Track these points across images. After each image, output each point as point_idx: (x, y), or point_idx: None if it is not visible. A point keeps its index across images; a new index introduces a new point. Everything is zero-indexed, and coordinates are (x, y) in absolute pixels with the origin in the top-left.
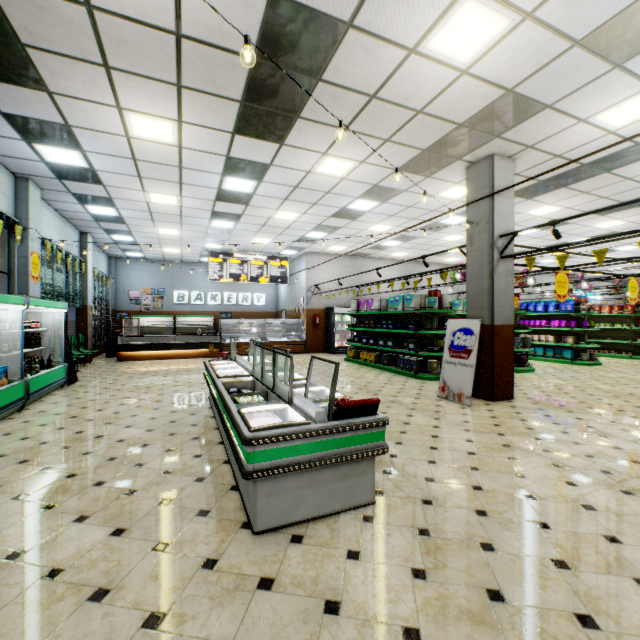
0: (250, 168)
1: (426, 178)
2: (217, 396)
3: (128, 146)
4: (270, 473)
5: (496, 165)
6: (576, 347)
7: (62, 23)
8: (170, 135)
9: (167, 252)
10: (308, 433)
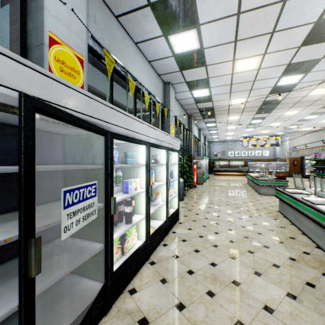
0: (260, 118)
1: None
2: (251, 179)
3: (226, 121)
4: (262, 185)
5: None
6: None
7: (223, 112)
8: (237, 118)
9: (227, 138)
10: (269, 180)
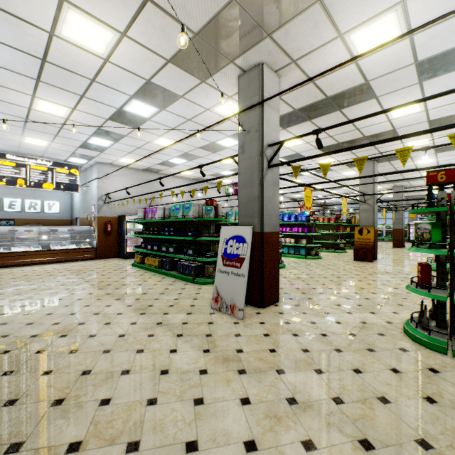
0: None
1: (201, 83)
2: None
3: None
4: None
5: (265, 75)
6: (308, 246)
7: None
8: None
9: None
10: None
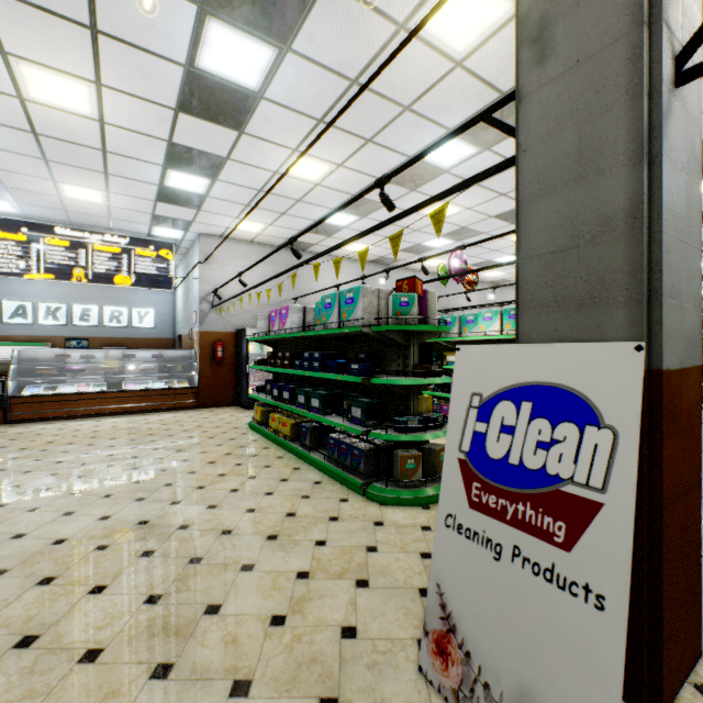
0: None
1: None
2: None
3: None
4: None
5: None
6: None
7: None
8: None
9: None
10: None
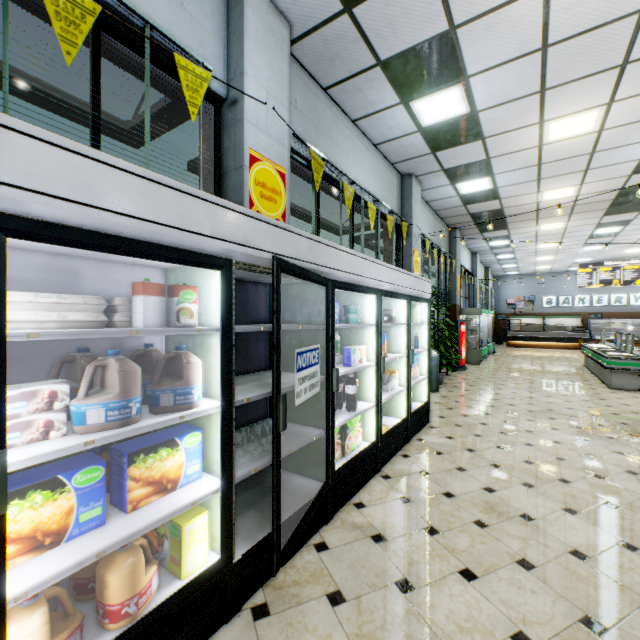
0: (616, 223)
1: None
2: (592, 355)
3: (534, 233)
4: (616, 369)
5: None
6: None
7: (524, 216)
8: (560, 226)
9: (538, 269)
10: (634, 359)
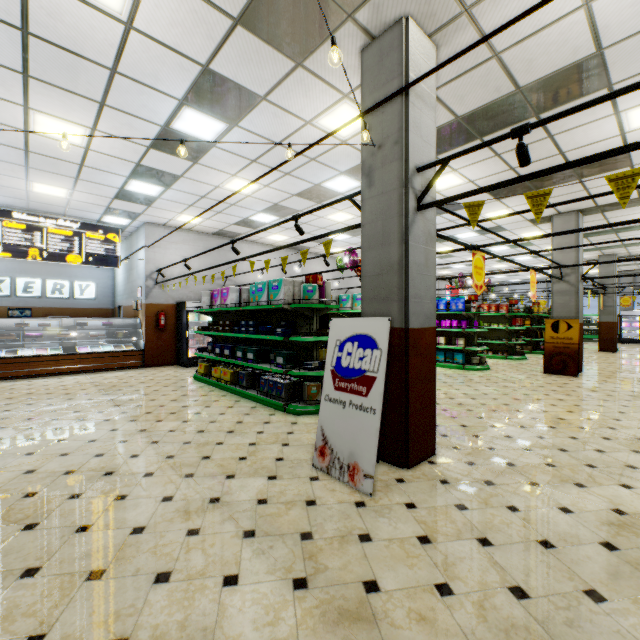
0: None
1: (296, 68)
2: None
3: None
4: None
5: (412, 39)
6: (467, 350)
7: None
8: None
9: None
10: None
